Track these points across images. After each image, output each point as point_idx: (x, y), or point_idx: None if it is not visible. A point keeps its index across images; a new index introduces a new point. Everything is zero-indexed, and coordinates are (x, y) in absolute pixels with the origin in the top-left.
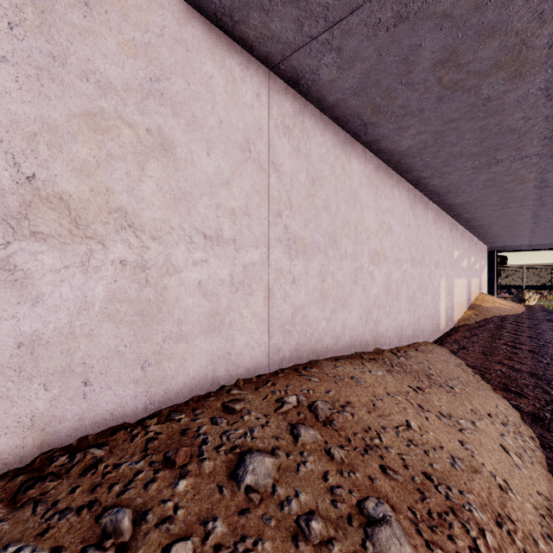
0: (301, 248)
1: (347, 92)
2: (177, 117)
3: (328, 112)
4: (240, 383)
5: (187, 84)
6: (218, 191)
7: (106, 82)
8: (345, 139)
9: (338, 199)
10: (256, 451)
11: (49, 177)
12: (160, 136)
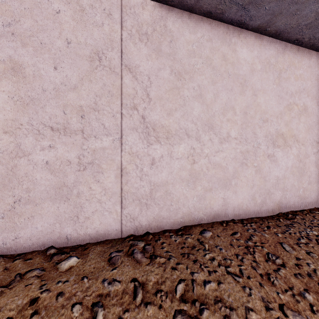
0: None
1: None
2: (308, 96)
3: None
4: None
5: (311, 82)
6: None
7: (291, 93)
8: None
9: None
10: None
11: (280, 128)
12: (303, 106)
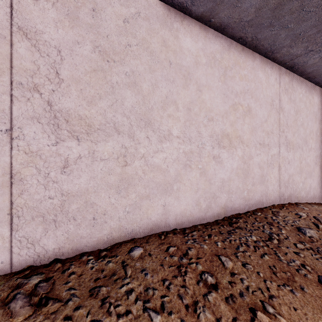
0: (291, 146)
1: (321, 66)
2: (252, 98)
3: (304, 76)
4: (271, 206)
5: (255, 84)
6: (263, 124)
7: (236, 92)
8: (310, 86)
9: (307, 119)
10: (303, 227)
11: (225, 128)
12: (248, 107)
